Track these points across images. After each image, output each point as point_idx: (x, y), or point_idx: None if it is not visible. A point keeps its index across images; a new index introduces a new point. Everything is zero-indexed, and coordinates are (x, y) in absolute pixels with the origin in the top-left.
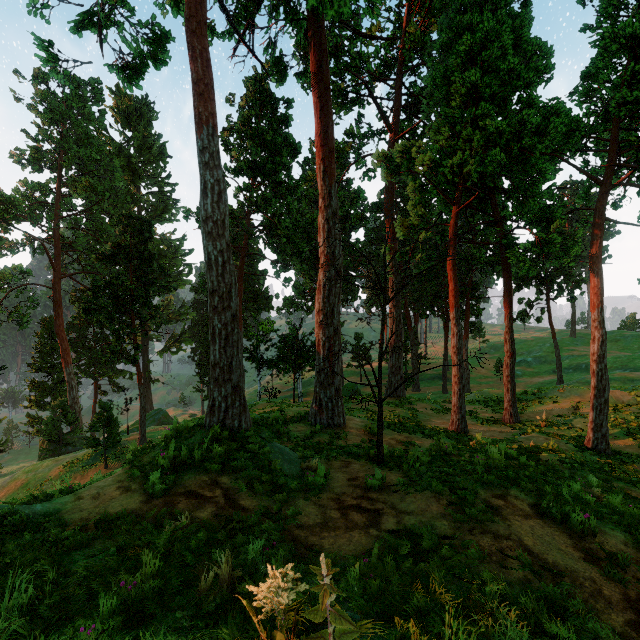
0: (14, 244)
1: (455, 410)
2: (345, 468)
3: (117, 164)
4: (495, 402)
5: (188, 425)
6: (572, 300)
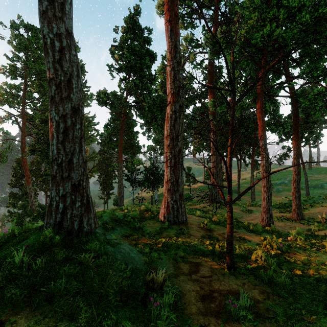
0: (1, 118)
1: (264, 211)
2: (195, 274)
3: None
4: (279, 205)
5: (30, 226)
6: (314, 147)
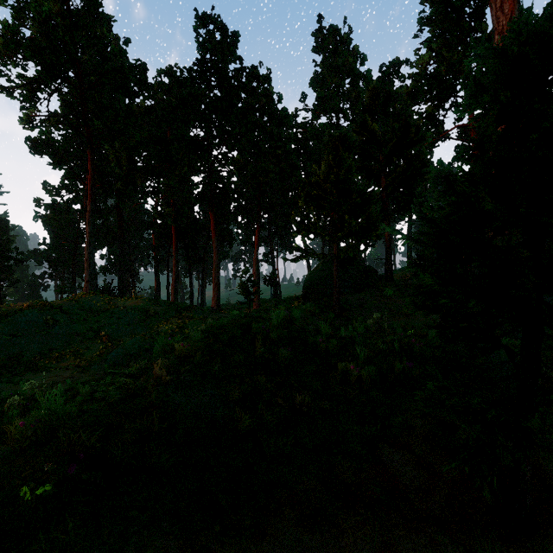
0: None
1: None
2: None
3: None
4: None
5: None
6: None
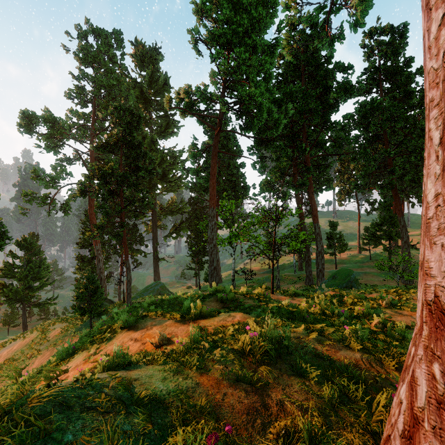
0: (70, 159)
1: None
2: None
3: (132, 92)
4: None
5: None
6: None
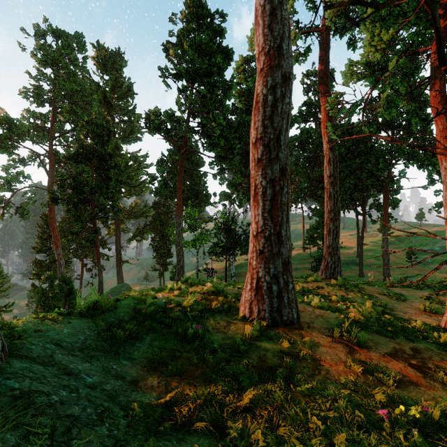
0: (24, 159)
1: None
2: None
3: (95, 97)
4: None
5: None
6: None
